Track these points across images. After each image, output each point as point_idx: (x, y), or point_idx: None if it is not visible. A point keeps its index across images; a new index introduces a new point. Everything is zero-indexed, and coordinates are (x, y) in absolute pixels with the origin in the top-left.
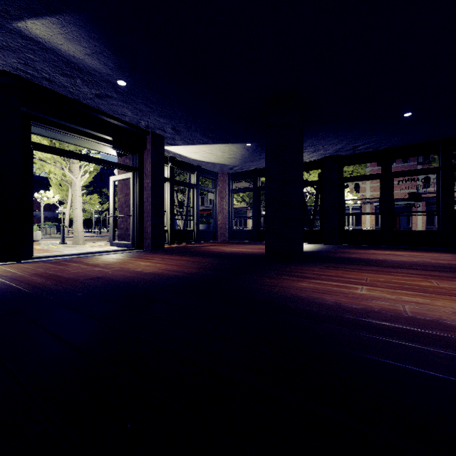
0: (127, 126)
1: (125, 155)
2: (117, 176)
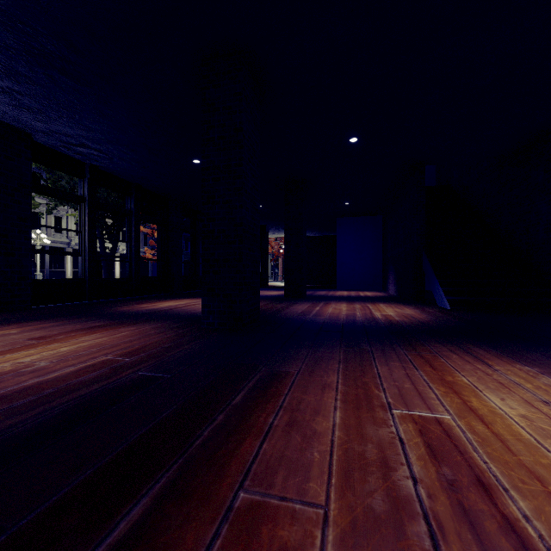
0: None
1: None
2: None
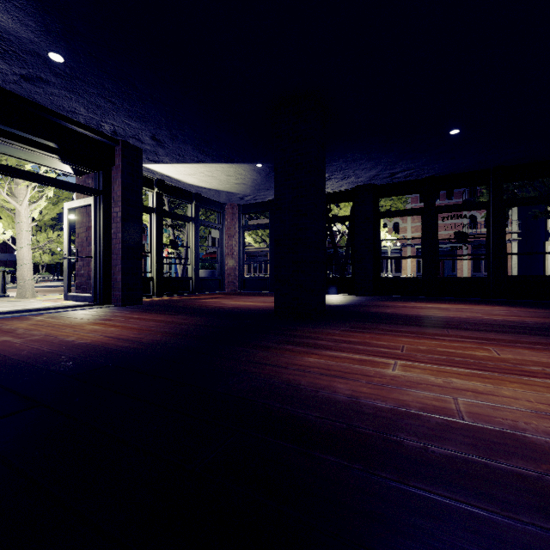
0: (83, 130)
1: (86, 173)
2: (74, 202)
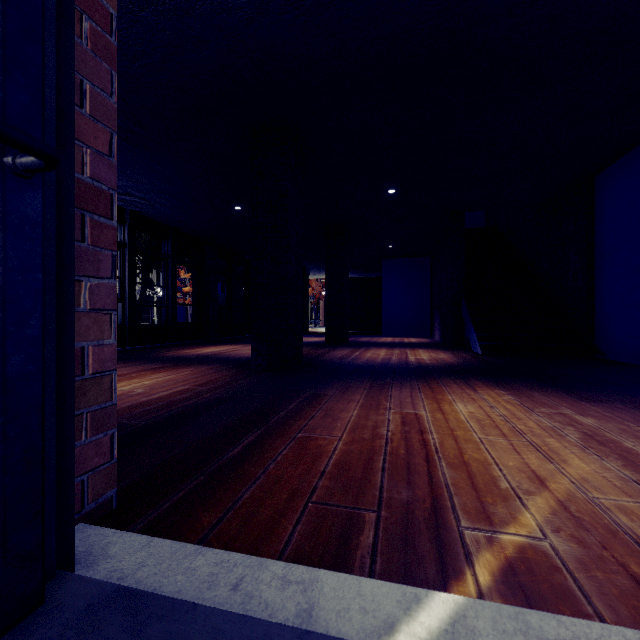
0: None
1: None
2: None
